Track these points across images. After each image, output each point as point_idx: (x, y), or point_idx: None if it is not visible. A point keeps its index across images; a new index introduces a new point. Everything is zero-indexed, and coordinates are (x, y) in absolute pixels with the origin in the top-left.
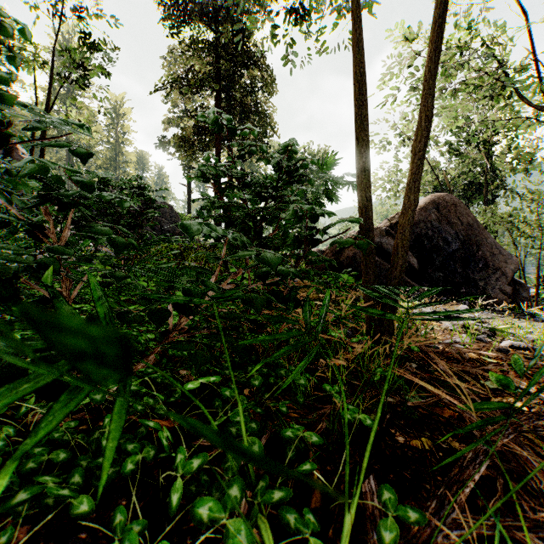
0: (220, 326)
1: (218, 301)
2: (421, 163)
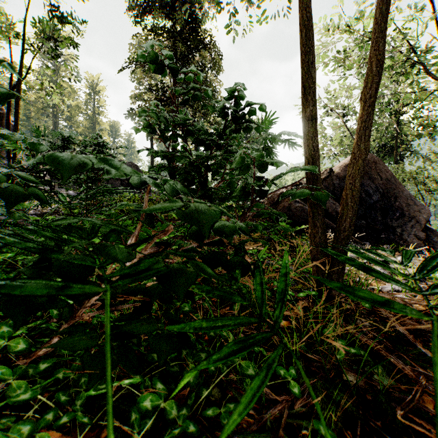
0: (108, 342)
1: (117, 285)
2: (372, 110)
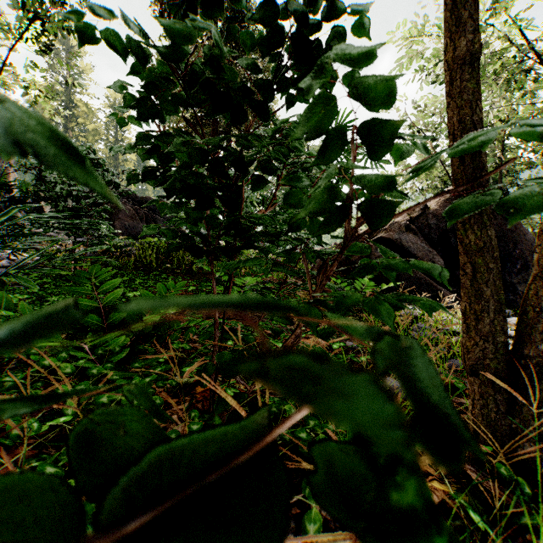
0: None
1: None
2: None
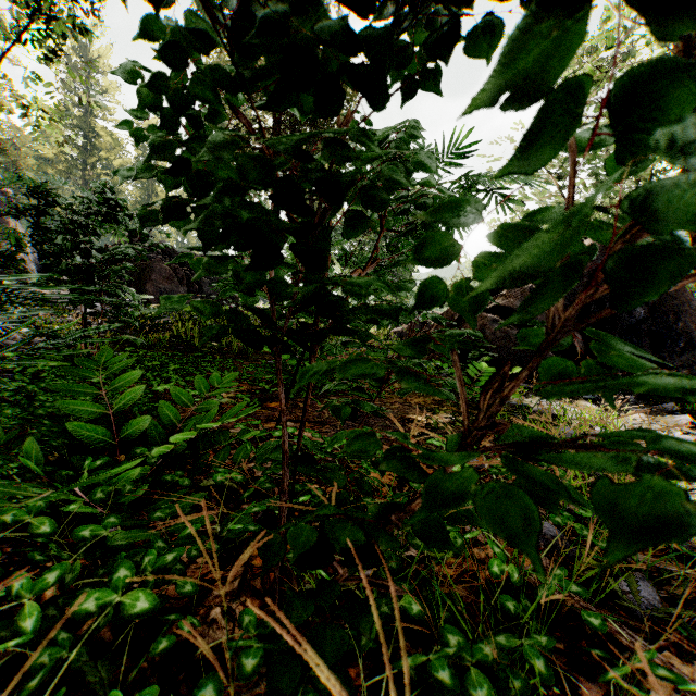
0: None
1: None
2: None
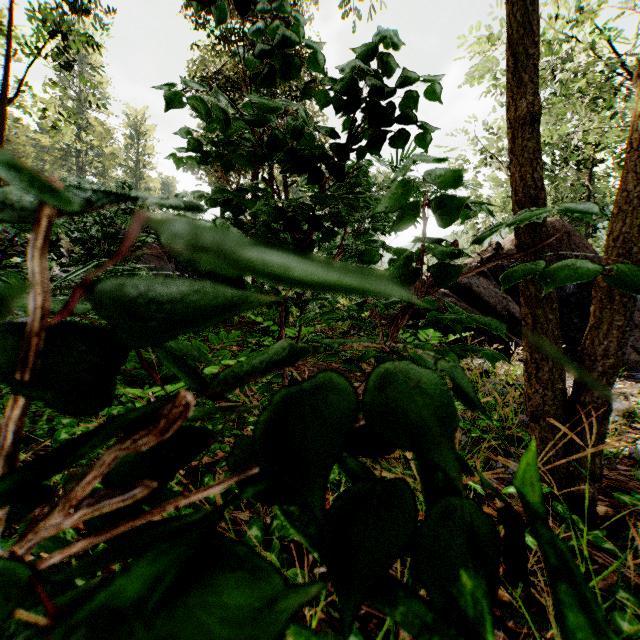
0: None
1: None
2: None
